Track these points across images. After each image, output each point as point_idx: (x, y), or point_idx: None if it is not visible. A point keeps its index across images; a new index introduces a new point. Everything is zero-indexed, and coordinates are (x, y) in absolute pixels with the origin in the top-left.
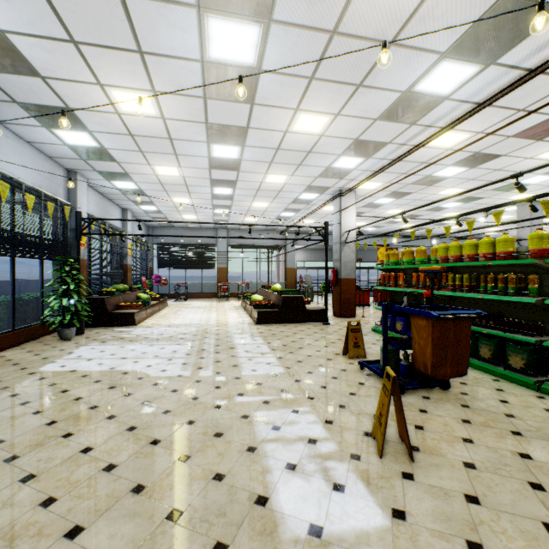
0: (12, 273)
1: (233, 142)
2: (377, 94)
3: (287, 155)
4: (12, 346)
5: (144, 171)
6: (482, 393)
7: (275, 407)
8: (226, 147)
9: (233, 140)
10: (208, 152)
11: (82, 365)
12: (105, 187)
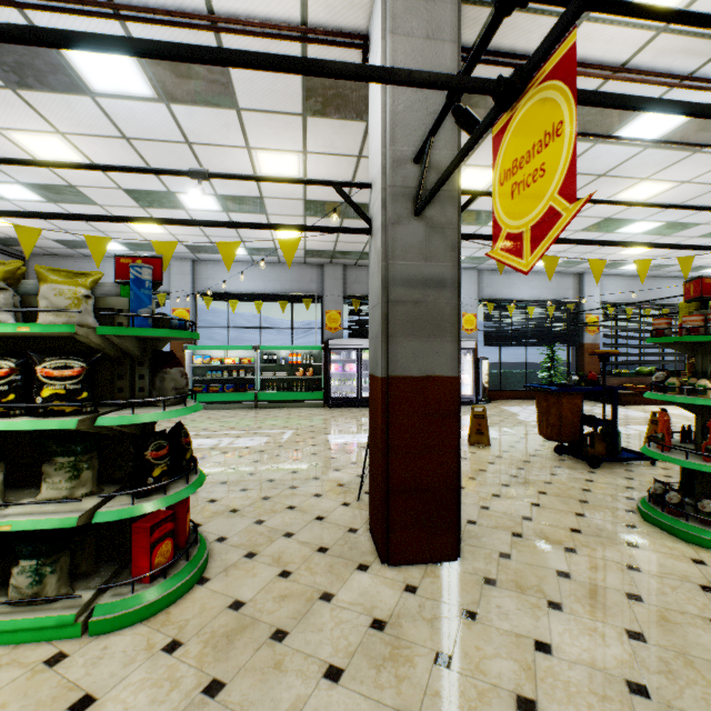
0: (525, 355)
1: (625, 224)
2: (631, 163)
3: (709, 198)
4: (522, 399)
5: (619, 257)
6: (604, 478)
7: (501, 432)
8: (630, 227)
9: (620, 223)
10: (626, 234)
11: (514, 409)
12: (624, 272)
